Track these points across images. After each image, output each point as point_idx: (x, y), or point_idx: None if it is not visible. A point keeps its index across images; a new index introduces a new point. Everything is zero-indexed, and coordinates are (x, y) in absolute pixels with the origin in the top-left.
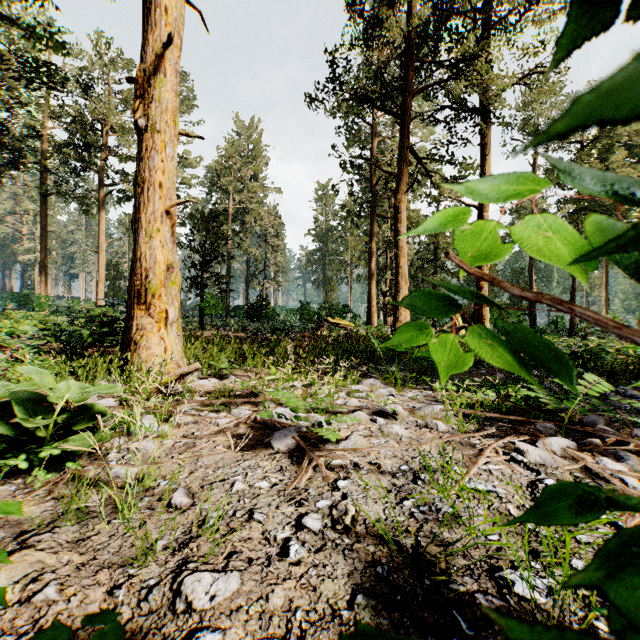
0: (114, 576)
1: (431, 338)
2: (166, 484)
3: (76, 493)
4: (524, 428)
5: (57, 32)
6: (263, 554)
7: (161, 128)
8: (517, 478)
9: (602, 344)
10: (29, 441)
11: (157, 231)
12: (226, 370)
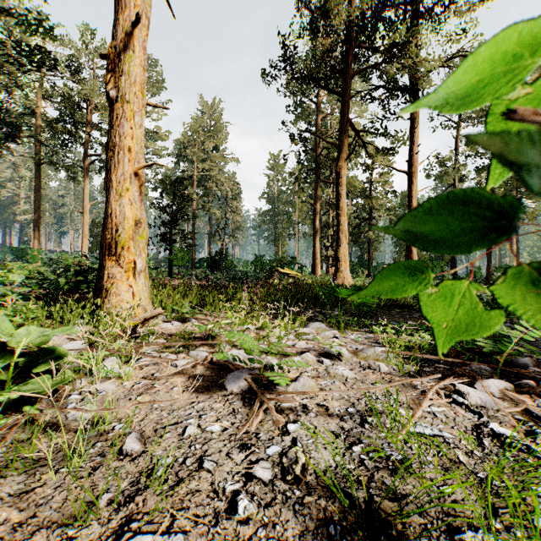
0: (51, 538)
1: (428, 286)
2: (120, 428)
3: (31, 438)
4: (461, 370)
5: (44, 21)
6: (211, 510)
7: (130, 99)
8: (461, 421)
9: None
10: None
11: (126, 190)
12: (188, 314)
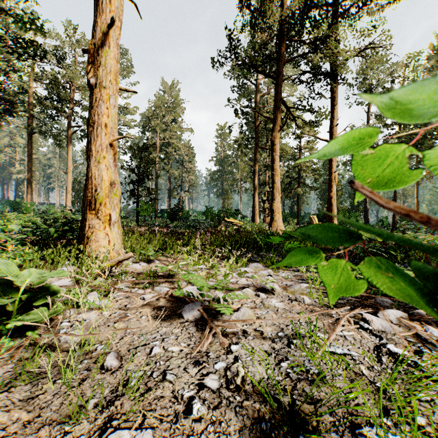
0: (52, 432)
1: (319, 260)
2: (102, 348)
3: (33, 356)
4: (367, 302)
5: (36, 20)
6: (172, 411)
7: (106, 85)
8: (365, 342)
9: (417, 237)
10: (4, 312)
11: (103, 158)
12: (152, 256)
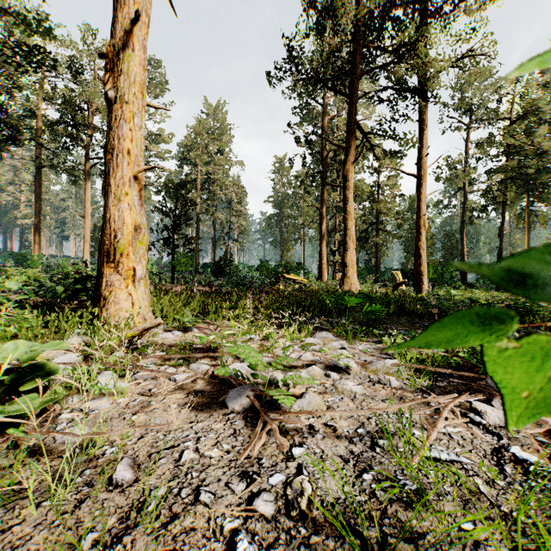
0: None
1: (486, 340)
2: (112, 452)
3: (14, 464)
4: (476, 385)
5: (43, 21)
6: None
7: (129, 99)
8: (479, 443)
9: None
10: None
11: (125, 195)
12: (189, 323)
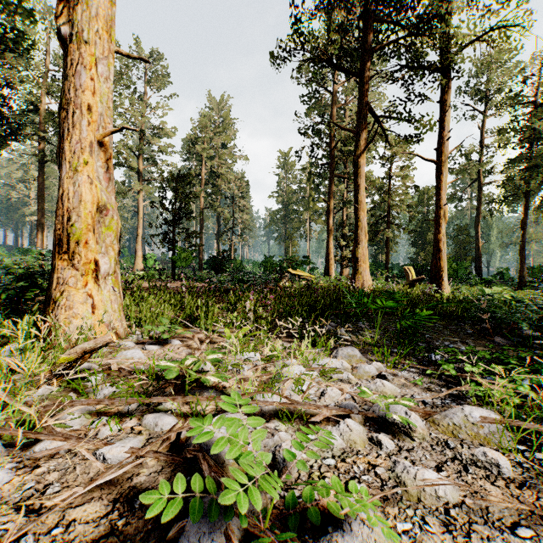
0: None
1: None
2: None
3: None
4: None
5: None
6: None
7: (89, 38)
8: None
9: None
10: None
11: (84, 164)
12: (169, 333)
